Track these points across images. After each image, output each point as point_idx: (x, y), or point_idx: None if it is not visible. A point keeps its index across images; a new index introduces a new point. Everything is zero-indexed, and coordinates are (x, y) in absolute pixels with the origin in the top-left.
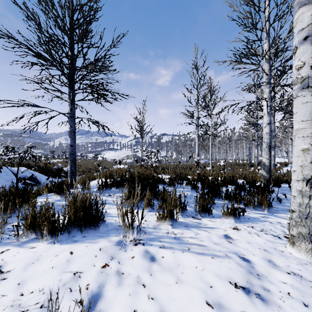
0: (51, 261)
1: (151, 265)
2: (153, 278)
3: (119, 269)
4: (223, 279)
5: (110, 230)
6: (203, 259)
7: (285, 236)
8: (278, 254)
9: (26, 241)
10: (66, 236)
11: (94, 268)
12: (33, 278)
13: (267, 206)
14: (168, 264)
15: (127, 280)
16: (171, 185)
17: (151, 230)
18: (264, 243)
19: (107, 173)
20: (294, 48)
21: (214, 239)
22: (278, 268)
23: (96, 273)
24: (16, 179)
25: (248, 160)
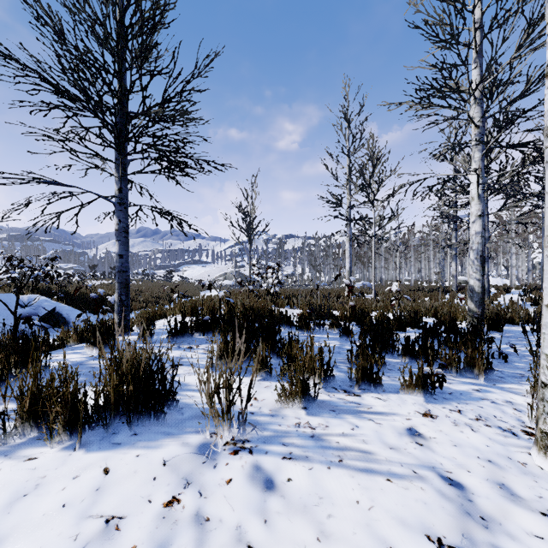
0: (63, 491)
1: (267, 499)
2: (270, 529)
3: (201, 510)
4: (413, 529)
5: (187, 420)
6: (369, 482)
7: (525, 431)
8: (516, 471)
9: (19, 443)
10: (100, 433)
11: (150, 507)
12: (20, 531)
13: (484, 369)
14: (300, 497)
15: (217, 536)
16: (304, 327)
17: (266, 420)
18: (487, 447)
19: (186, 306)
20: (547, 63)
21: (389, 437)
22: (522, 503)
23: (153, 519)
24: (15, 319)
25: (438, 282)
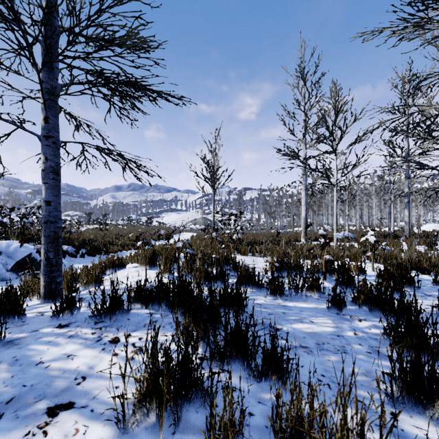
0: None
1: None
2: None
3: None
4: None
5: None
6: None
7: None
8: None
9: None
10: None
11: None
12: None
13: None
14: None
15: None
16: (277, 291)
17: None
18: None
19: (144, 257)
20: None
21: None
22: None
23: None
24: None
25: (381, 227)
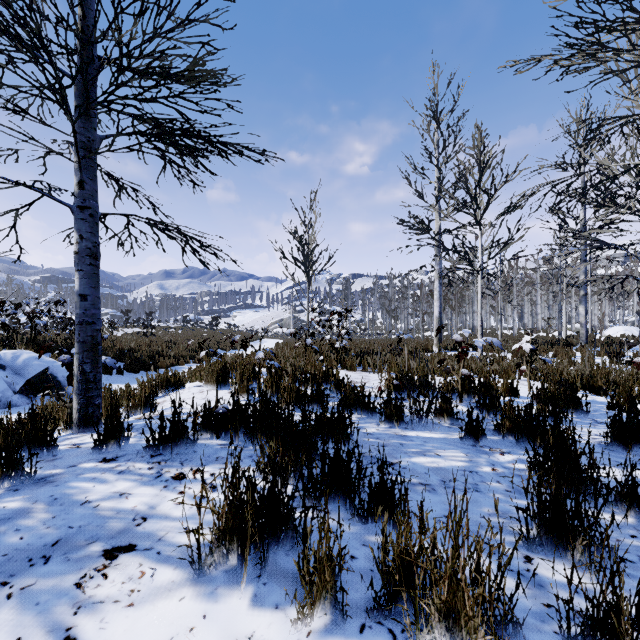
0: None
1: None
2: None
3: None
4: None
5: None
6: None
7: None
8: None
9: None
10: None
11: None
12: None
13: None
14: None
15: None
16: (394, 417)
17: None
18: None
19: (211, 373)
20: None
21: None
22: None
23: None
24: None
25: (548, 331)
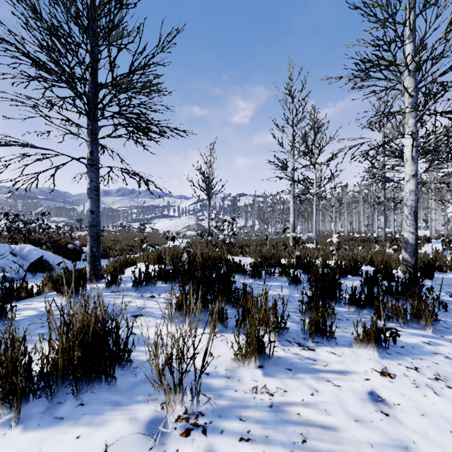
0: None
1: None
2: None
3: None
4: None
5: (140, 385)
6: None
7: None
8: None
9: None
10: (44, 403)
11: None
12: None
13: (430, 320)
14: None
15: None
16: (256, 275)
17: (221, 384)
18: None
19: (153, 255)
20: None
21: (352, 405)
22: None
23: None
24: None
25: (367, 233)
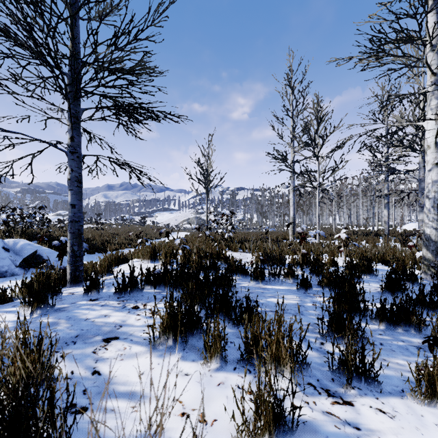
0: None
1: None
2: None
3: None
4: None
5: None
6: None
7: None
8: None
9: None
10: None
11: None
12: None
13: None
14: None
15: None
16: (259, 277)
17: None
18: None
19: (146, 252)
20: None
21: None
22: None
23: None
24: None
25: (367, 226)
